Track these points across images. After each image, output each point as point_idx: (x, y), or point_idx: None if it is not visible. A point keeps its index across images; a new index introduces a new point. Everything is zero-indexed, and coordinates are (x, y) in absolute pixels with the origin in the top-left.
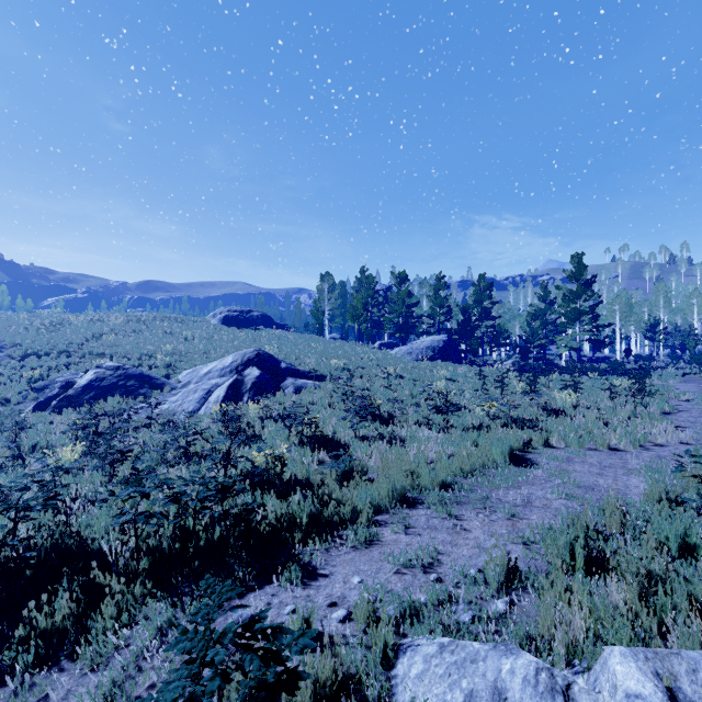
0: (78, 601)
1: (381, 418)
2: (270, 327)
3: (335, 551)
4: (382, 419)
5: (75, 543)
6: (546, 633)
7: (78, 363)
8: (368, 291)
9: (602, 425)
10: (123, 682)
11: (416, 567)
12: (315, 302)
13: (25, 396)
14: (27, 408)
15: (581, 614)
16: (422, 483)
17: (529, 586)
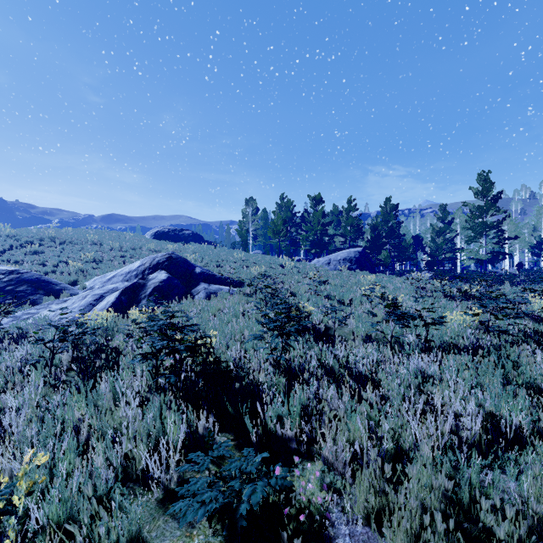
0: None
1: (314, 332)
2: (200, 244)
3: None
4: (316, 334)
5: None
6: None
7: None
8: (286, 213)
9: None
10: None
11: None
12: (240, 221)
13: None
14: None
15: None
16: None
17: None
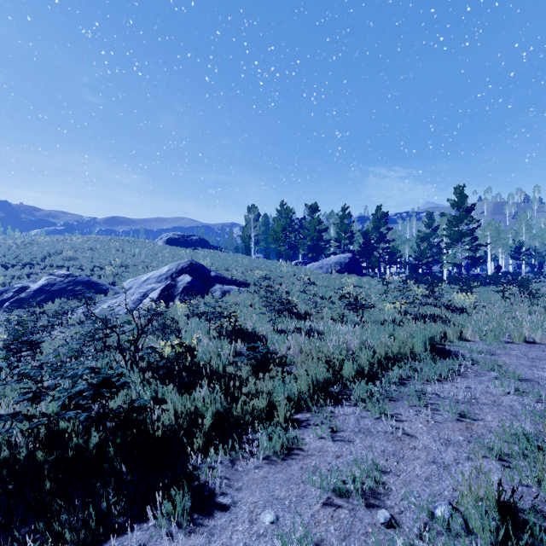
0: None
1: (298, 315)
2: (206, 248)
3: (242, 463)
4: (299, 316)
5: None
6: None
7: (38, 273)
8: (286, 220)
9: (510, 320)
10: None
11: (353, 495)
12: (243, 228)
13: None
14: None
15: None
16: (345, 375)
17: None
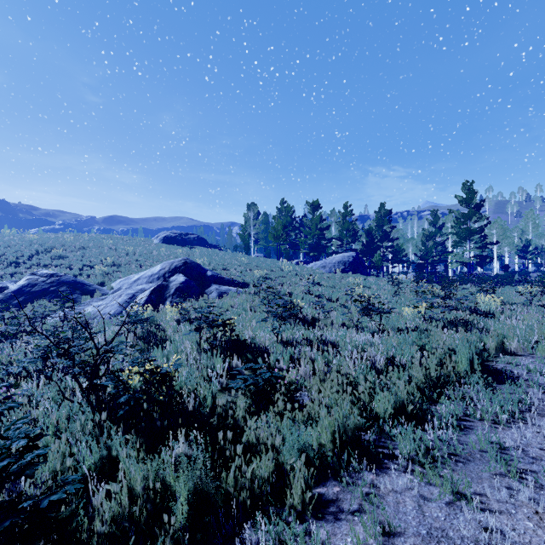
0: None
1: (304, 321)
2: (204, 247)
3: None
4: (305, 322)
5: None
6: None
7: (23, 273)
8: (286, 218)
9: None
10: None
11: None
12: (242, 226)
13: None
14: None
15: None
16: (380, 413)
17: None
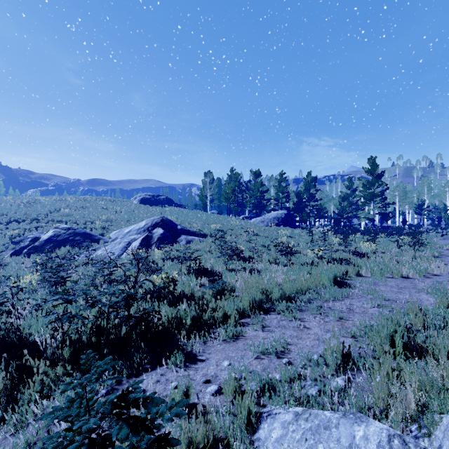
0: (12, 379)
1: (244, 259)
2: (171, 206)
3: (210, 343)
4: (244, 259)
5: (16, 337)
6: (381, 403)
7: (44, 226)
8: (235, 183)
9: (395, 262)
10: (35, 444)
11: (271, 354)
12: (201, 189)
13: (7, 247)
14: (8, 254)
15: (412, 388)
16: (274, 297)
17: (361, 367)
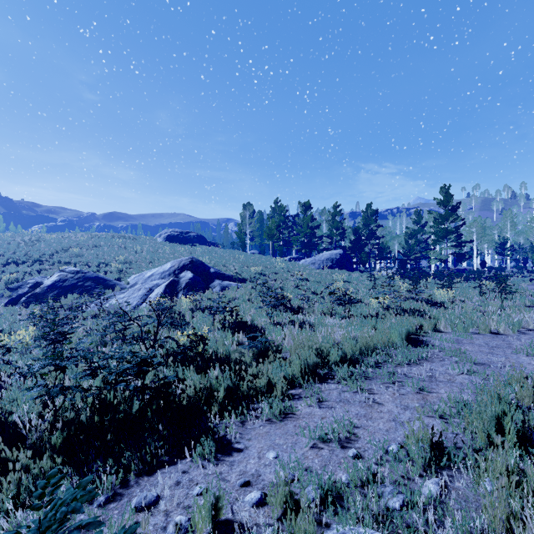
0: None
1: (292, 309)
2: (203, 244)
3: (250, 424)
4: (292, 310)
5: None
6: (497, 526)
7: (48, 269)
8: (280, 217)
9: (480, 313)
10: None
11: (332, 441)
12: (239, 225)
13: (2, 294)
14: (2, 303)
15: None
16: (331, 360)
17: (460, 465)
